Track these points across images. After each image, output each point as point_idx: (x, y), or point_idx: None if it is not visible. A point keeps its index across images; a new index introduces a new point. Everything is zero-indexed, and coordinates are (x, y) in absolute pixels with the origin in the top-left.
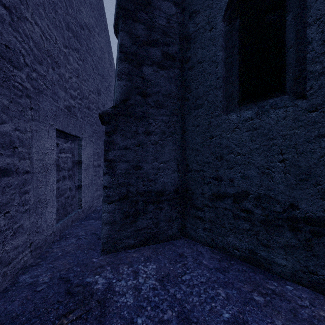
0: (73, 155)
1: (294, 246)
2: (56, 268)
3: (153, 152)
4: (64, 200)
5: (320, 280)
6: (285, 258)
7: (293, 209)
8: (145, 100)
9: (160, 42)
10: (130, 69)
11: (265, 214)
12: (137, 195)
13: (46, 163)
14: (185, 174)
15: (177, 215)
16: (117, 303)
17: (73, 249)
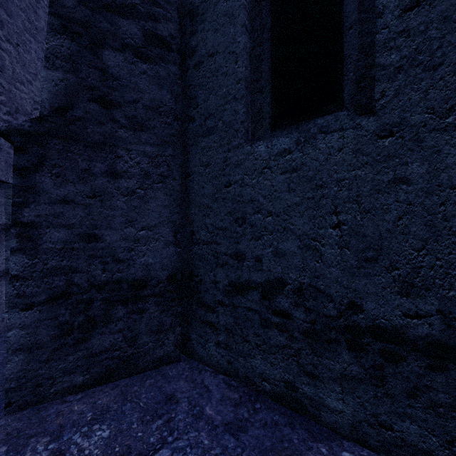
0: None
1: (355, 378)
2: None
3: (124, 209)
4: None
5: (397, 439)
6: (342, 399)
7: (354, 312)
8: (109, 113)
9: (139, 12)
10: (75, 50)
11: (310, 320)
12: (90, 289)
13: None
14: (188, 248)
15: (175, 320)
16: None
17: None
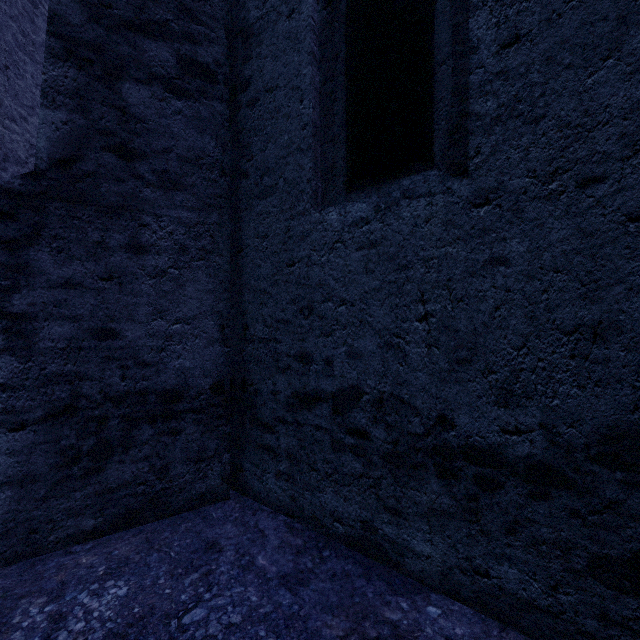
0: None
1: (446, 512)
2: None
3: (152, 295)
4: None
5: (494, 588)
6: (430, 540)
7: (444, 429)
8: (131, 166)
9: (172, 31)
10: (84, 83)
11: (392, 440)
12: (104, 403)
13: None
14: (241, 348)
15: (221, 445)
16: None
17: None
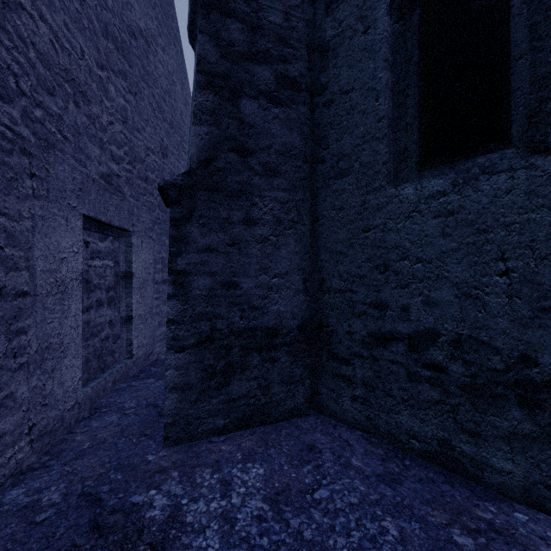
0: (116, 262)
1: (528, 436)
2: (77, 474)
3: (259, 256)
4: (100, 343)
5: None
6: (511, 459)
7: (526, 366)
8: (246, 161)
9: (272, 56)
10: (217, 104)
11: (470, 374)
12: (230, 335)
13: (64, 277)
14: (317, 297)
15: (304, 372)
16: (188, 550)
17: (112, 434)
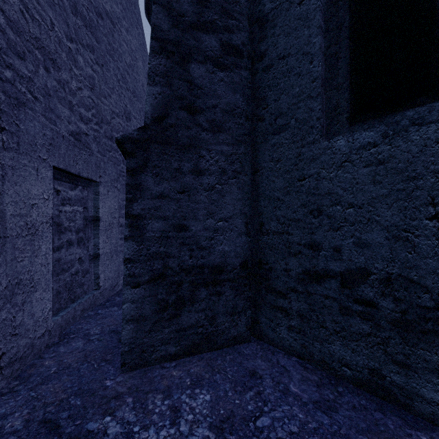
0: (85, 208)
1: None
2: (41, 399)
3: (206, 202)
4: (70, 277)
5: None
6: None
7: None
8: (194, 118)
9: (217, 26)
10: (169, 67)
11: (400, 310)
12: (180, 272)
13: (34, 220)
14: (257, 238)
15: (246, 304)
16: None
17: (76, 360)
